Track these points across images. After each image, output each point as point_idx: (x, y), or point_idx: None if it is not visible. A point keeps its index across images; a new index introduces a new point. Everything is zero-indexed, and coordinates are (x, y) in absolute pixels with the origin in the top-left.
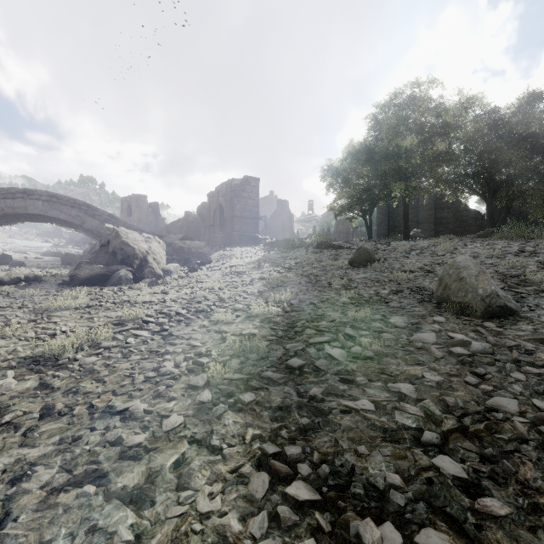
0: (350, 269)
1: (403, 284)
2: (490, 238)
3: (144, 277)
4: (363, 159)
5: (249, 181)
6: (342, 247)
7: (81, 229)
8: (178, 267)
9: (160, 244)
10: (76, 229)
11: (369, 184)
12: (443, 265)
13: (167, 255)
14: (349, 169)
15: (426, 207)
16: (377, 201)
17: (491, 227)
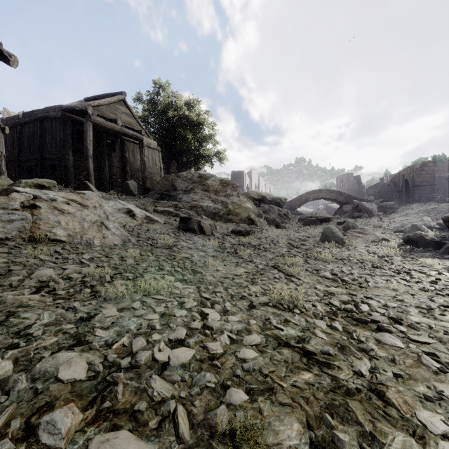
0: None
1: None
2: None
3: (371, 216)
4: None
5: (426, 164)
6: None
7: (335, 201)
8: (382, 213)
9: (375, 206)
10: (332, 201)
11: None
12: None
13: None
14: None
15: None
16: None
17: None
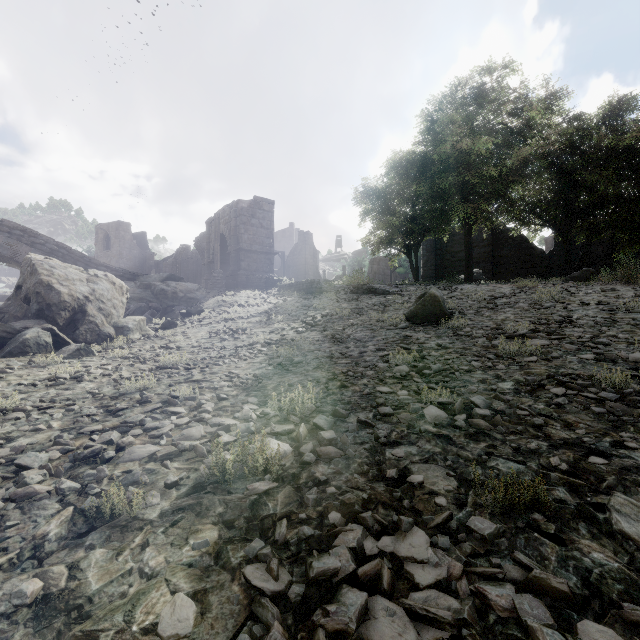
0: (412, 329)
1: (528, 365)
2: (595, 281)
3: (79, 339)
4: (413, 173)
5: (260, 204)
6: (388, 293)
7: (13, 262)
8: (143, 321)
9: (115, 285)
10: (10, 263)
11: (418, 208)
12: (569, 325)
13: (142, 301)
14: (390, 192)
15: (482, 243)
16: (426, 234)
17: (568, 268)
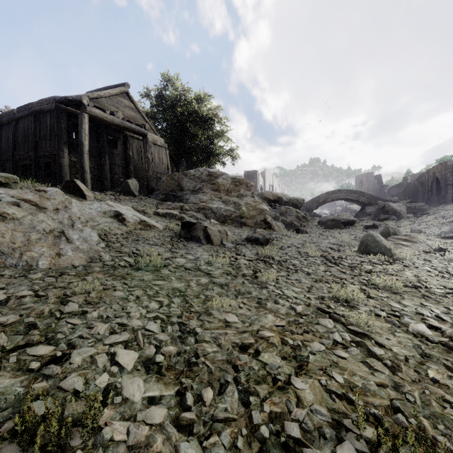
0: None
1: None
2: None
3: (400, 219)
4: None
5: None
6: None
7: (356, 202)
8: (412, 215)
9: (403, 207)
10: (352, 202)
11: None
12: None
13: None
14: None
15: None
16: None
17: None
